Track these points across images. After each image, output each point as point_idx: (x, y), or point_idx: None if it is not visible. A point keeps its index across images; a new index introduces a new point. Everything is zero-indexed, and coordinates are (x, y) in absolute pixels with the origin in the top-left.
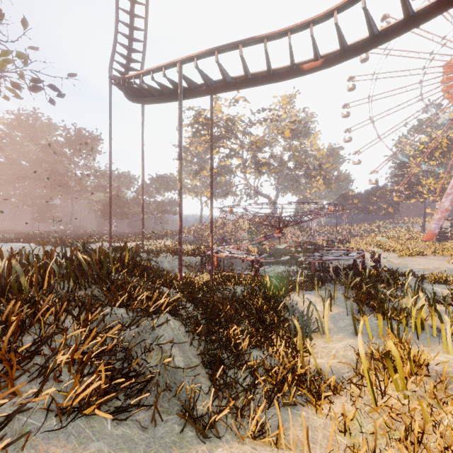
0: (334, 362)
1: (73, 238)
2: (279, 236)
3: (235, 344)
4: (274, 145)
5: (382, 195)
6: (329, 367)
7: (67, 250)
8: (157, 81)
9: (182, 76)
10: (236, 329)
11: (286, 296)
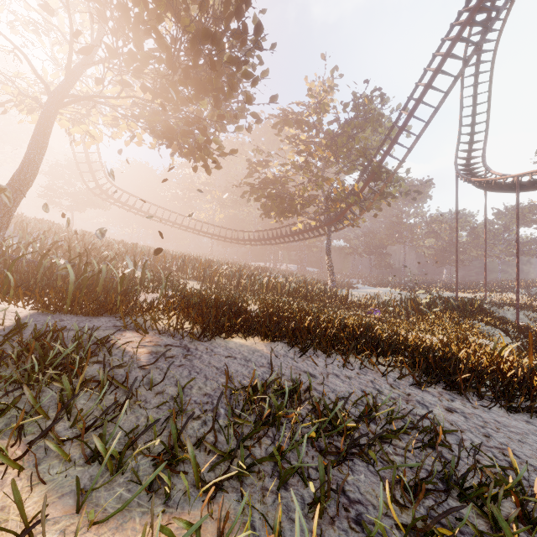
0: None
1: (414, 285)
2: None
3: None
4: None
5: None
6: None
7: (420, 296)
8: (498, 184)
9: (518, 185)
10: None
11: None
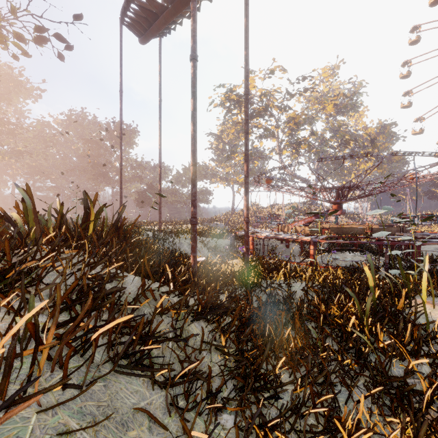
0: None
1: None
2: (337, 214)
3: None
4: (314, 122)
5: None
6: None
7: None
8: None
9: None
10: (336, 432)
11: (406, 309)
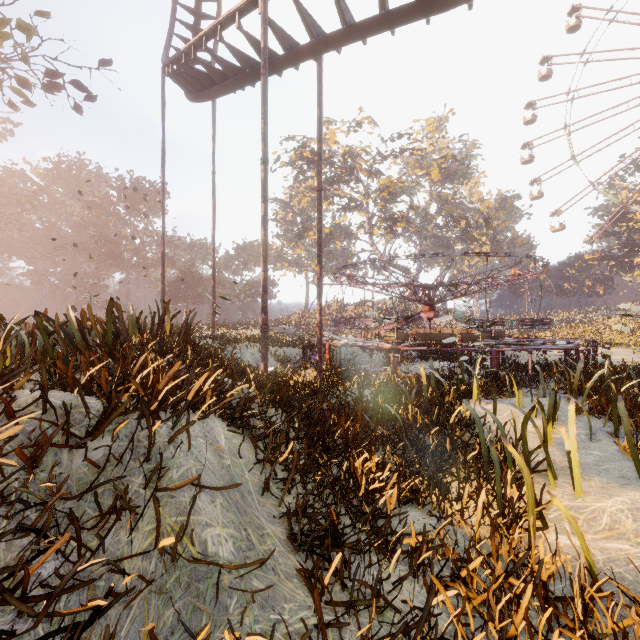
0: (619, 549)
1: None
2: (429, 317)
3: (367, 492)
4: (415, 192)
5: (584, 265)
6: (609, 559)
7: None
8: (228, 44)
9: (267, 19)
10: (366, 460)
11: (456, 405)
